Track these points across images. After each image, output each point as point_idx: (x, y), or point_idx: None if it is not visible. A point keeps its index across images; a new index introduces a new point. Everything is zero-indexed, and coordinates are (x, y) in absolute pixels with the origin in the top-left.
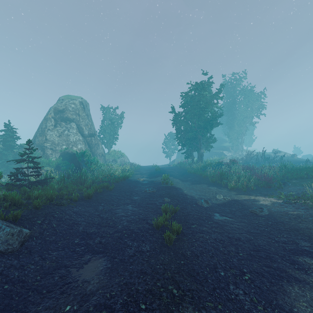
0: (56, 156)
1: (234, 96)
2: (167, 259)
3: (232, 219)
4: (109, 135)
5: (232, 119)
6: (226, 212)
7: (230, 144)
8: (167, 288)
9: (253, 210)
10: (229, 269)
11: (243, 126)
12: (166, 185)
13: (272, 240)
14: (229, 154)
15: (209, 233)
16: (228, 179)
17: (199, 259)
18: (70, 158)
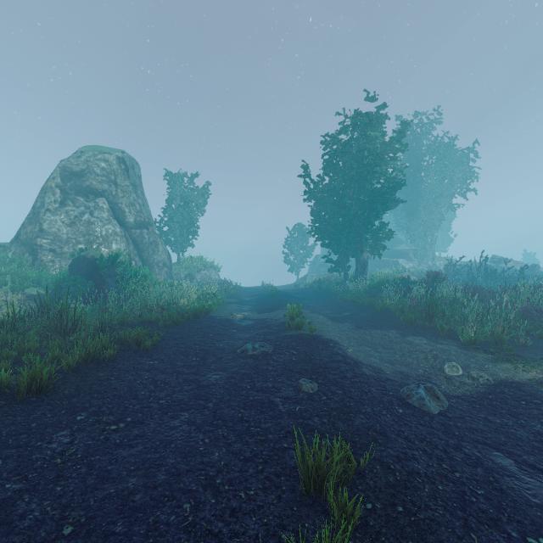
0: (63, 265)
1: (418, 156)
2: None
3: None
4: (180, 227)
5: (414, 198)
6: (529, 447)
7: (409, 246)
8: None
9: None
10: None
11: (435, 212)
12: (298, 332)
13: None
14: (409, 265)
15: None
16: (446, 317)
17: None
18: (88, 269)
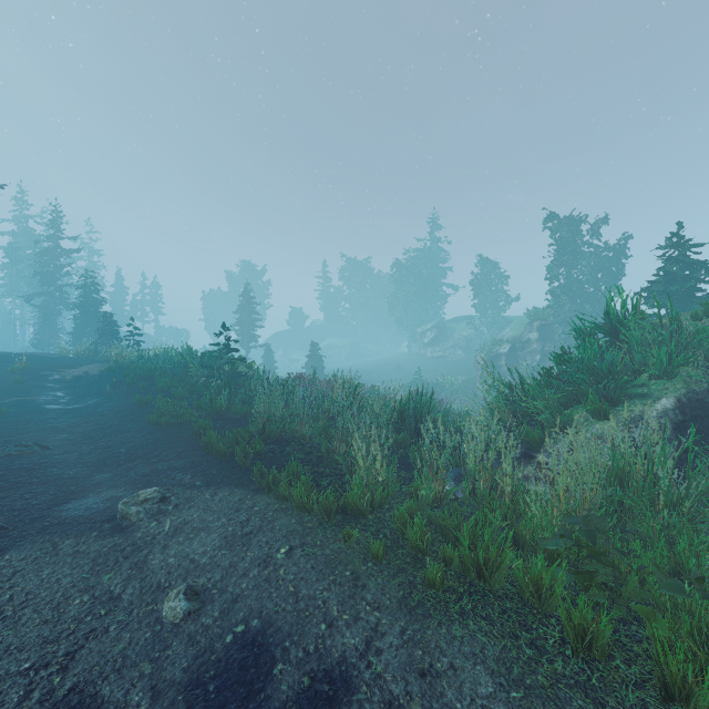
0: None
1: None
2: None
3: None
4: None
5: None
6: None
7: None
8: None
9: None
10: None
11: None
12: None
13: None
14: None
15: None
16: None
17: None
18: None
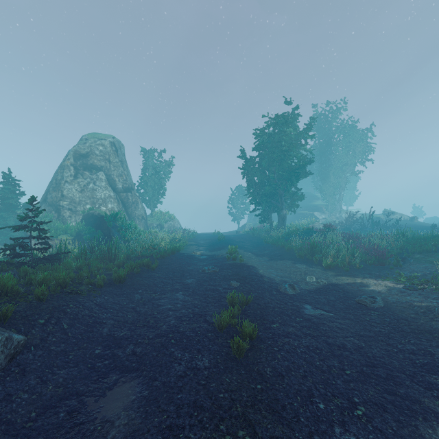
0: (77, 219)
1: (329, 135)
2: (235, 382)
3: (331, 314)
4: (153, 190)
5: (326, 166)
6: (322, 303)
7: (323, 202)
8: (236, 435)
9: (361, 300)
10: (331, 398)
11: (342, 177)
12: (233, 262)
13: (394, 348)
14: (322, 217)
15: (298, 336)
16: (322, 253)
17: (284, 382)
18: (97, 222)
